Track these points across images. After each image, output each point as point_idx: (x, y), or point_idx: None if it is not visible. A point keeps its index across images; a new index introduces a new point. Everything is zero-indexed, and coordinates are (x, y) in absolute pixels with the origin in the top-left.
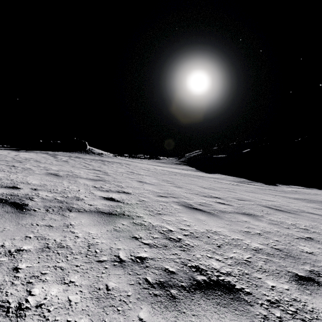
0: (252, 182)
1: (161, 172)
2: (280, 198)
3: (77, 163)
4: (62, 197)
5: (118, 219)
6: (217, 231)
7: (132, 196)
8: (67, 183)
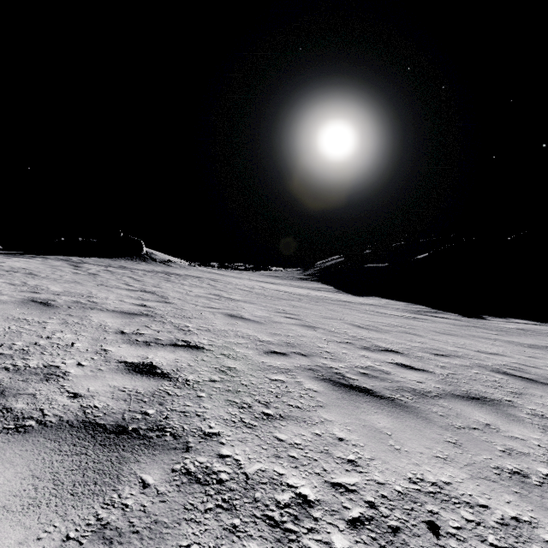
0: (439, 313)
1: (274, 295)
2: (506, 346)
3: (113, 278)
4: (4, 372)
5: (136, 457)
6: (441, 484)
7: (203, 358)
8: (57, 324)
